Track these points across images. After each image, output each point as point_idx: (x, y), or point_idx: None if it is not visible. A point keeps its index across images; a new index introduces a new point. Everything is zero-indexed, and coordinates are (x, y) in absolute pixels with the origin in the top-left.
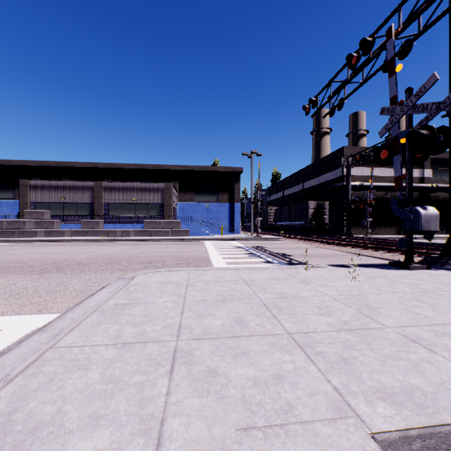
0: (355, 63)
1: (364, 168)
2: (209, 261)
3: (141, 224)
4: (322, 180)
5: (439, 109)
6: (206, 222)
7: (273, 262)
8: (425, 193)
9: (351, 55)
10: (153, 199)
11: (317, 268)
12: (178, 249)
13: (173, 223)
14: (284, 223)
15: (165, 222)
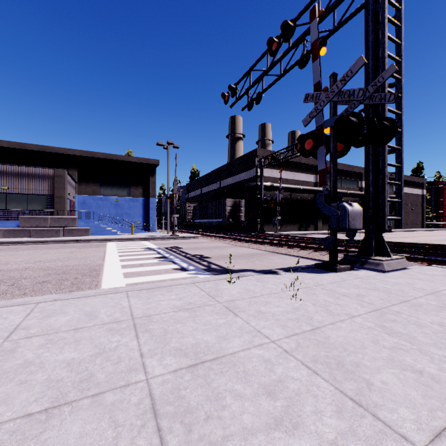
0: (276, 50)
1: (274, 170)
2: (99, 274)
3: (15, 221)
4: (238, 179)
5: (359, 102)
6: (115, 219)
7: (189, 269)
8: None
9: (272, 40)
10: (37, 189)
11: (243, 279)
12: (63, 254)
13: (65, 219)
14: (202, 220)
15: (53, 218)
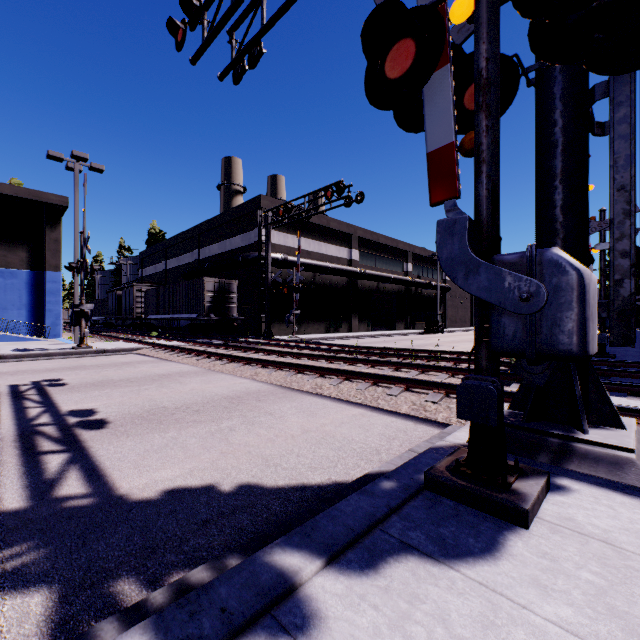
0: None
1: (289, 235)
2: None
3: None
4: (229, 246)
5: None
6: None
7: None
8: (354, 280)
9: None
10: None
11: None
12: None
13: None
14: (162, 316)
15: None
